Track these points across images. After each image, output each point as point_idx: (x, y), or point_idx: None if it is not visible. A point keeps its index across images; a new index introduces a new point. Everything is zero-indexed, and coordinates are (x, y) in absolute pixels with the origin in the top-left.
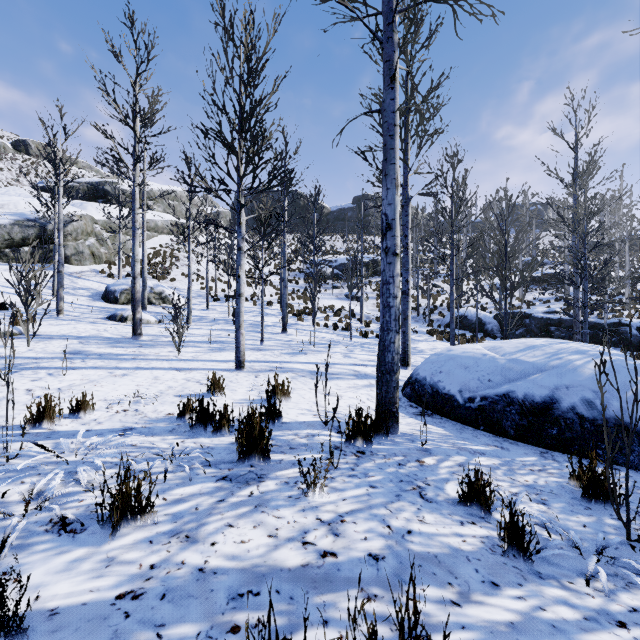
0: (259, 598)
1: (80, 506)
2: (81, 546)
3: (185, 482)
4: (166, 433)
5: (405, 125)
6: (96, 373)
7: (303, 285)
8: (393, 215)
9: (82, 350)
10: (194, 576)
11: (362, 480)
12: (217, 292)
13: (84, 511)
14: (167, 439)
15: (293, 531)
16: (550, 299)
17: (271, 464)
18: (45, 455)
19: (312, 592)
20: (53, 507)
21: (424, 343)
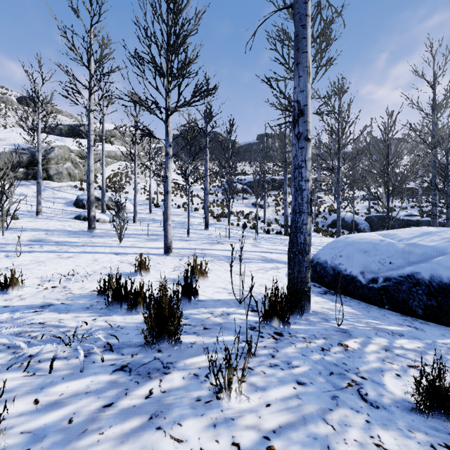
0: None
1: None
2: None
3: (74, 373)
4: (81, 310)
5: None
6: (46, 255)
7: (221, 197)
8: (305, 101)
9: (44, 239)
10: None
11: (286, 372)
12: (158, 201)
13: None
14: (79, 316)
15: None
16: (407, 206)
17: (180, 349)
18: None
19: None
20: None
21: (313, 238)
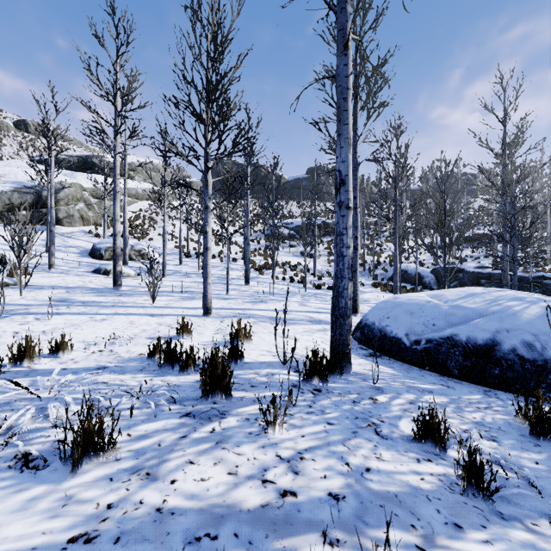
0: (216, 542)
1: (46, 442)
2: (41, 483)
3: (150, 418)
4: (136, 371)
5: (354, 99)
6: (78, 318)
7: (264, 244)
8: (346, 171)
9: (68, 298)
10: (151, 517)
11: (319, 417)
12: (189, 250)
13: (49, 447)
14: (137, 377)
15: (253, 468)
16: (480, 256)
17: (233, 401)
18: (16, 392)
19: (272, 536)
20: (17, 443)
21: (370, 294)
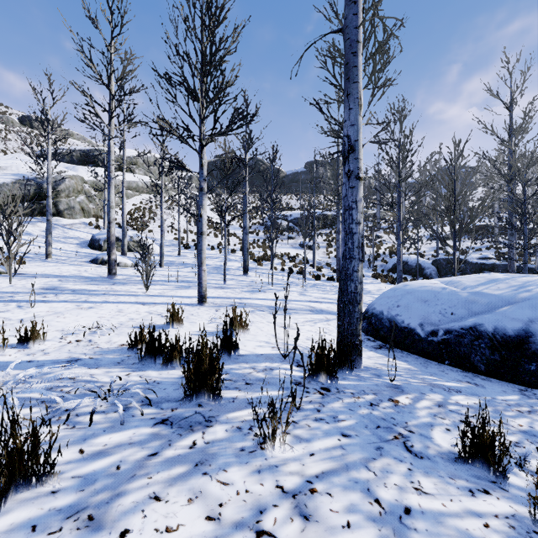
0: None
1: None
2: None
3: (115, 426)
4: (112, 365)
5: None
6: (64, 306)
7: (262, 236)
8: (356, 136)
9: (59, 286)
10: None
11: (331, 425)
12: (188, 241)
13: None
14: (111, 372)
15: (243, 509)
16: (481, 247)
17: (222, 403)
18: None
19: None
20: None
21: (370, 285)
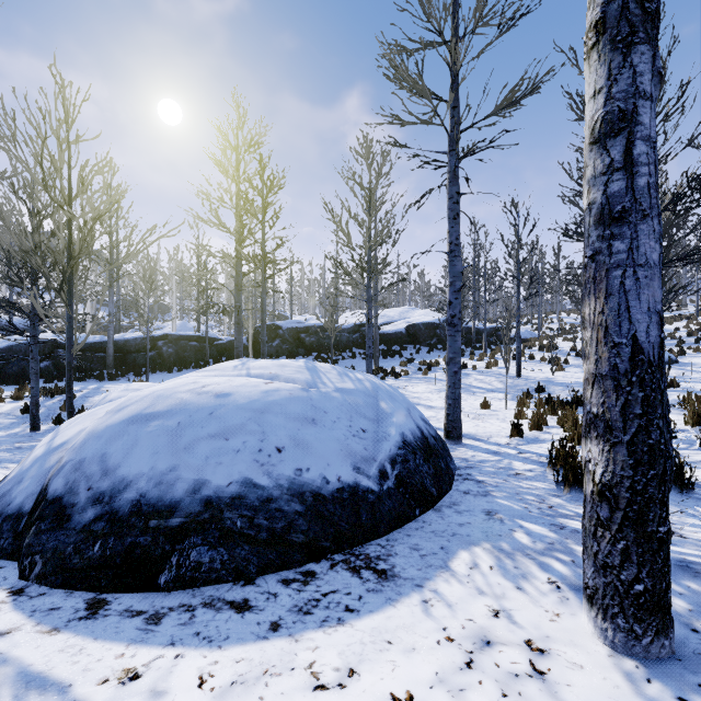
0: None
1: None
2: None
3: None
4: None
5: None
6: None
7: None
8: None
9: None
10: None
11: None
12: None
13: None
14: None
15: None
16: None
17: None
18: None
19: None
20: None
21: None
